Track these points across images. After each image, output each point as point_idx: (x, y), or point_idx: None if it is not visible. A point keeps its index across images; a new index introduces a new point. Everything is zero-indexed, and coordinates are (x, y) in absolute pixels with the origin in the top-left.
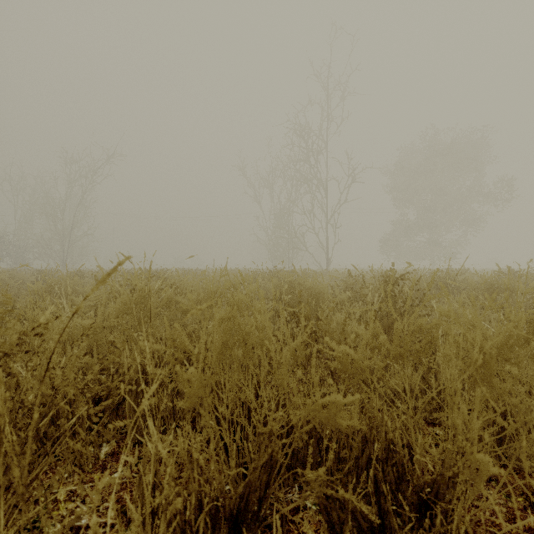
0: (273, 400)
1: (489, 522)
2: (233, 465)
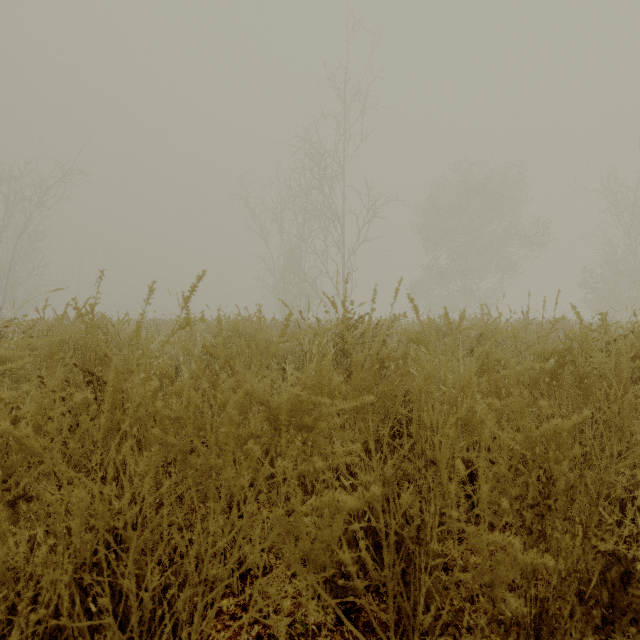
0: None
1: None
2: None
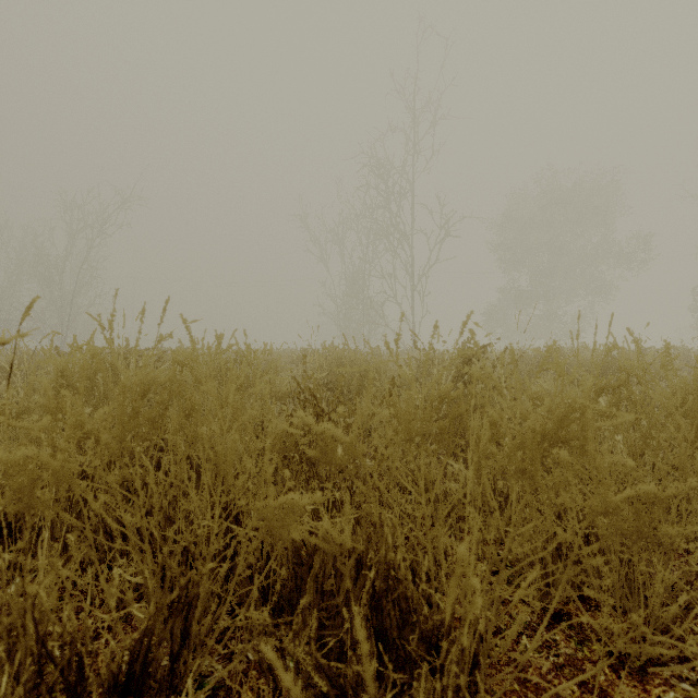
0: (217, 507)
1: (487, 687)
2: (113, 605)
